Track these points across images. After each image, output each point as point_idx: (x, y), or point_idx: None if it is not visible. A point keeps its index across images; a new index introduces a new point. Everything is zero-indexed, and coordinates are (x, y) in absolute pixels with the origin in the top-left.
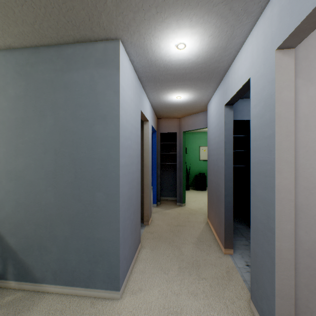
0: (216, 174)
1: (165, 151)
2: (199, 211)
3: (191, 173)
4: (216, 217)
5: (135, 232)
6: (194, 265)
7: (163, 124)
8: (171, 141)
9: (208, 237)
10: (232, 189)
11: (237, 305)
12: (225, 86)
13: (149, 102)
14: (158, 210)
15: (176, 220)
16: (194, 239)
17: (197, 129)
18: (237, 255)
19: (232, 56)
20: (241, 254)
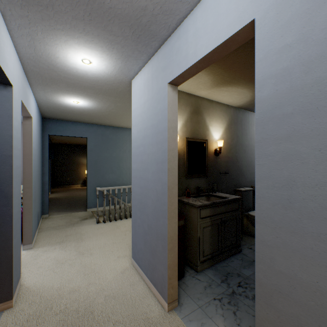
0: None
1: None
2: None
3: None
4: None
5: (152, 256)
6: (69, 326)
7: None
8: None
9: None
10: None
11: (29, 301)
12: None
13: None
14: None
15: None
16: None
17: None
18: None
19: (11, 21)
20: None
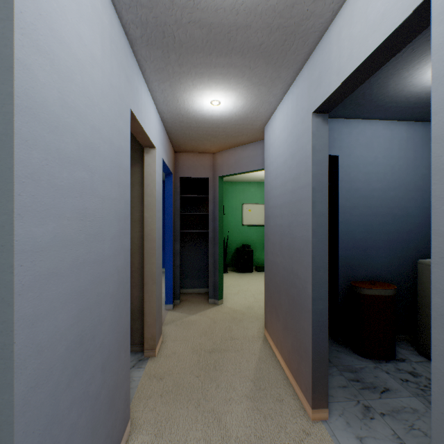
0: (288, 252)
1: (188, 210)
2: (247, 313)
3: (229, 245)
4: (288, 337)
5: (110, 412)
6: None
7: (185, 162)
8: (199, 193)
9: (272, 374)
10: (327, 285)
11: None
12: (316, 70)
13: (157, 111)
14: (176, 316)
15: (209, 339)
16: (248, 384)
17: (244, 172)
18: (337, 418)
19: None
20: (343, 414)
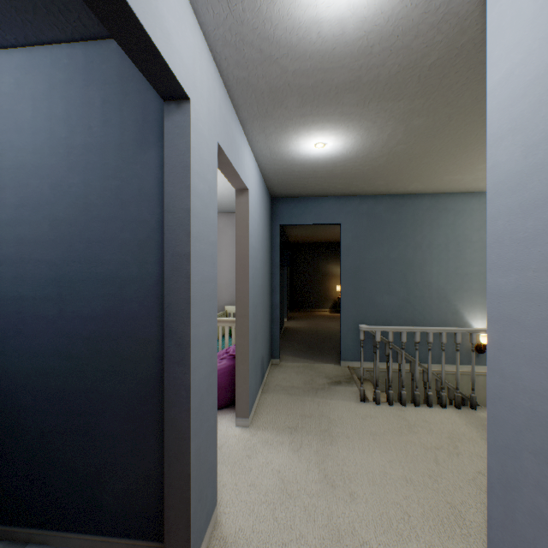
0: None
1: None
2: None
3: None
4: None
5: None
6: None
7: None
8: None
9: None
10: None
11: None
12: None
13: None
14: None
15: None
16: None
17: None
18: None
19: None
20: None
